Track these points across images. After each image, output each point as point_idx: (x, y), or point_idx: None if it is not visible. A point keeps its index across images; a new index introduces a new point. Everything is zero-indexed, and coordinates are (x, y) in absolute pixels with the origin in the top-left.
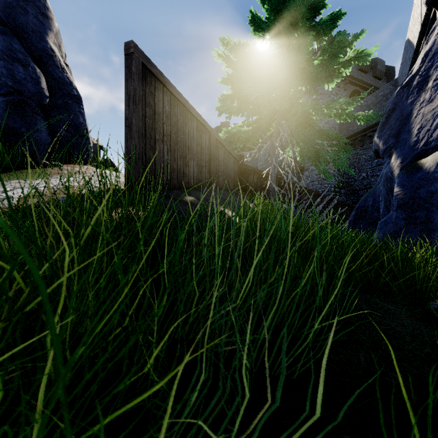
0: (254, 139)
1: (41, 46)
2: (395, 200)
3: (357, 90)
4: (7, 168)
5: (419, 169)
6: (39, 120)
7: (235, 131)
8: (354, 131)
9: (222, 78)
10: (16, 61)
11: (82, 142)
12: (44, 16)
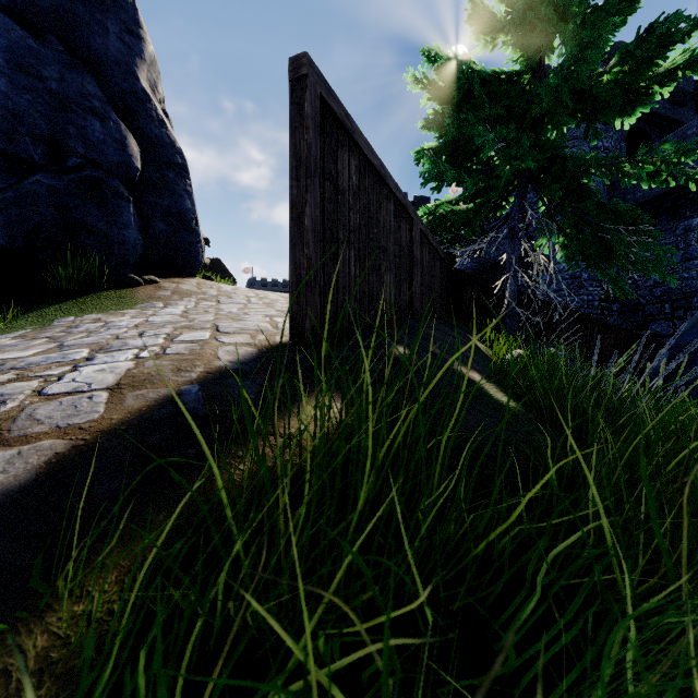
0: (476, 224)
1: (128, 86)
2: None
3: (640, 128)
4: (77, 290)
5: None
6: (125, 209)
7: (442, 212)
8: (637, 200)
9: (424, 119)
10: (91, 113)
11: (189, 240)
12: (133, 35)
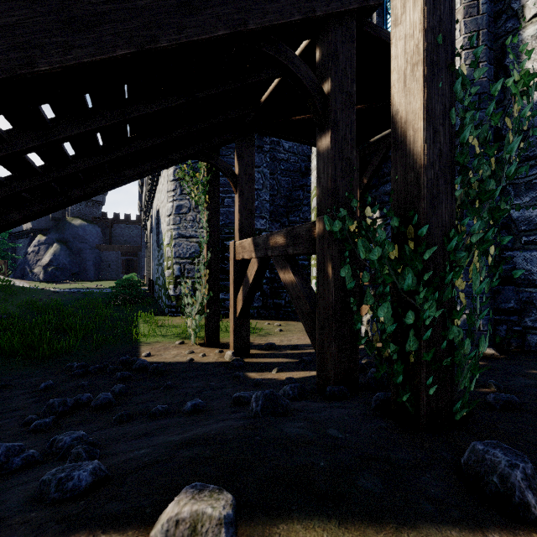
0: None
1: None
2: (30, 275)
3: None
4: None
5: (33, 271)
6: None
7: None
8: None
9: None
10: None
11: None
12: None
